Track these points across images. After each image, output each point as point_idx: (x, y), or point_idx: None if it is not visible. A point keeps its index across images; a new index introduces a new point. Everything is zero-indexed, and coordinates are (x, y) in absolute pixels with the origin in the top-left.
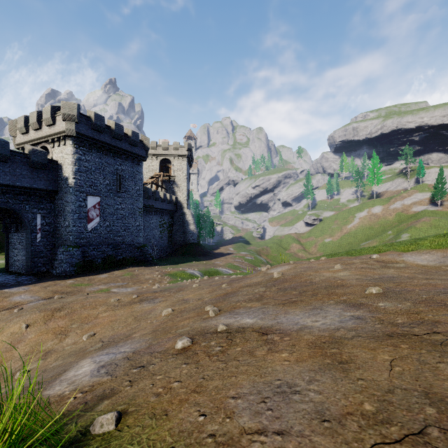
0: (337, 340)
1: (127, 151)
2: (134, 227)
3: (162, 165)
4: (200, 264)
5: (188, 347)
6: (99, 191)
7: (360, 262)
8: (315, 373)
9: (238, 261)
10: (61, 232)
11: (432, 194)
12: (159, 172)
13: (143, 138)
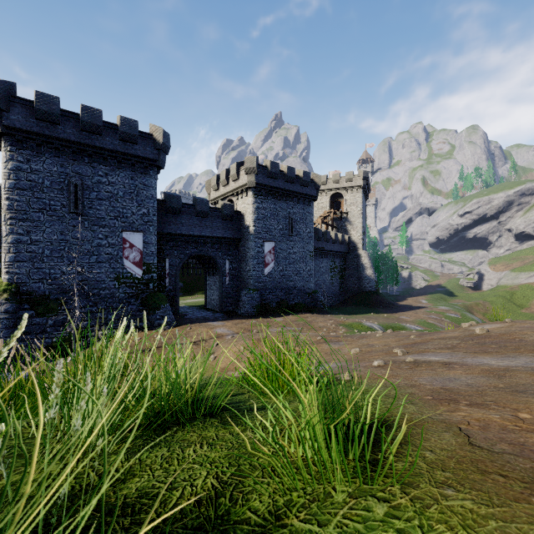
0: (508, 370)
1: (299, 193)
2: (304, 272)
3: (333, 201)
4: (380, 317)
5: (382, 365)
6: (273, 236)
7: None
8: (476, 377)
9: (434, 318)
10: (243, 276)
11: None
12: (329, 209)
13: (314, 177)
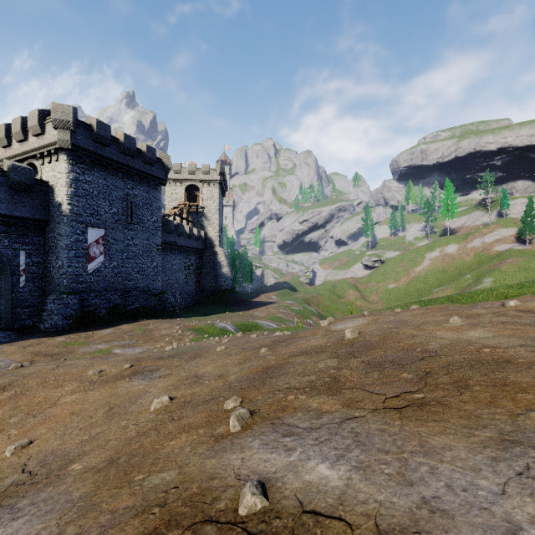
0: None
1: (141, 171)
2: (150, 269)
3: (188, 193)
4: (235, 315)
5: None
6: (103, 222)
7: (490, 313)
8: None
9: (282, 312)
10: (52, 275)
11: (519, 230)
12: (184, 201)
13: (162, 156)
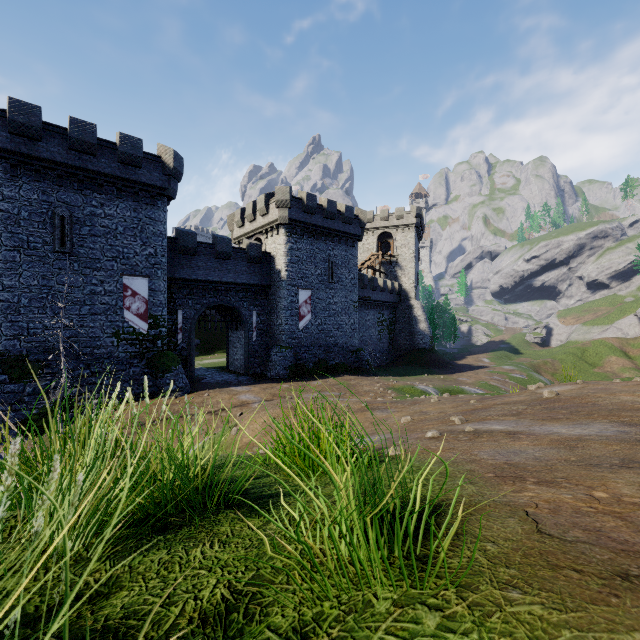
0: (581, 440)
1: (340, 232)
2: (347, 326)
3: (381, 242)
4: (435, 379)
5: (438, 437)
6: (310, 283)
7: None
8: (545, 449)
9: (497, 379)
10: (274, 331)
11: None
12: (376, 252)
13: (359, 212)
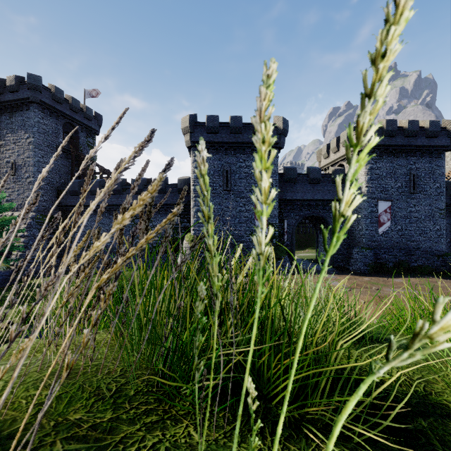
0: None
1: (423, 146)
2: (431, 232)
3: None
4: None
5: None
6: (389, 195)
7: None
8: None
9: None
10: (354, 235)
11: None
12: None
13: (446, 124)
